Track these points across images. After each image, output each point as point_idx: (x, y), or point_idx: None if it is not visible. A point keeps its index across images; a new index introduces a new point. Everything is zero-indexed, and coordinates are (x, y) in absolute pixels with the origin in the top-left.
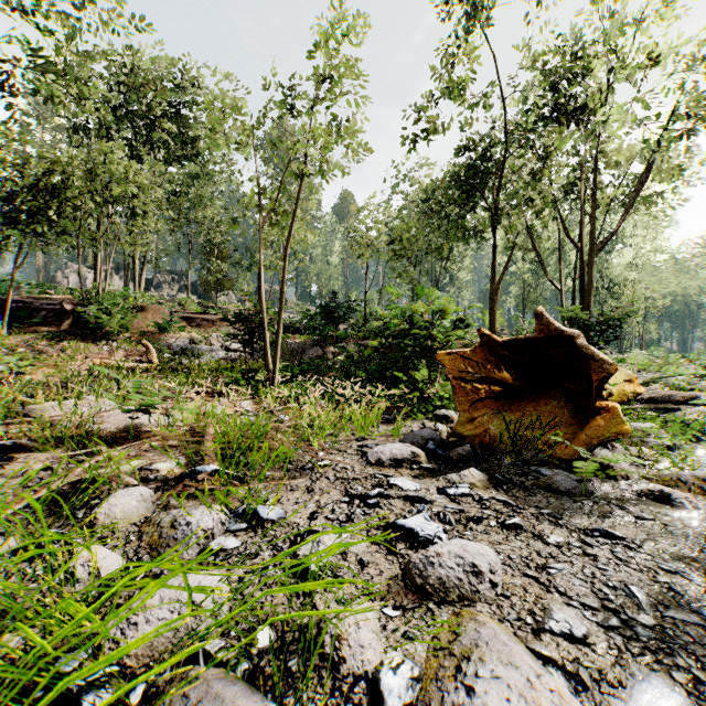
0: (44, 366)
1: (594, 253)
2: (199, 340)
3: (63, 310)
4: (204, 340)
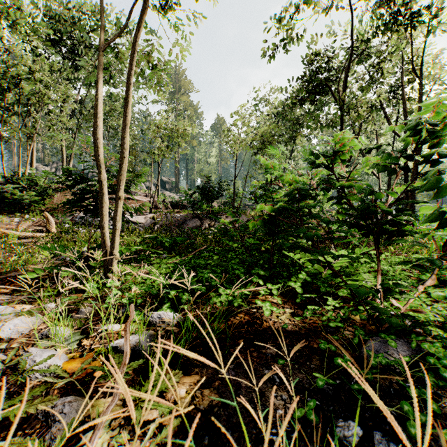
0: None
1: None
2: None
3: None
4: None
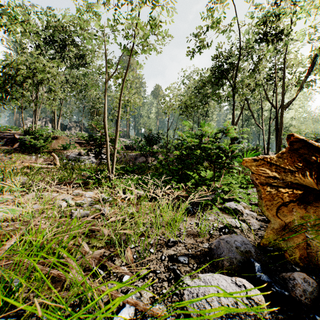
0: None
1: (283, 109)
2: (83, 153)
3: (15, 138)
4: (86, 153)
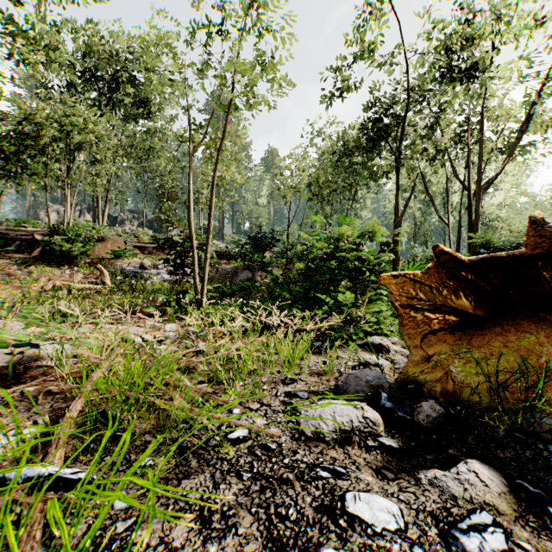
0: (10, 287)
1: (480, 191)
2: (147, 265)
3: (34, 240)
4: (153, 265)
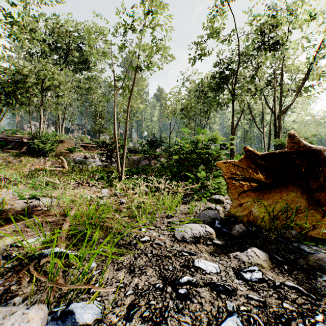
0: (10, 169)
1: (281, 114)
2: (88, 156)
3: (23, 142)
4: (91, 156)
